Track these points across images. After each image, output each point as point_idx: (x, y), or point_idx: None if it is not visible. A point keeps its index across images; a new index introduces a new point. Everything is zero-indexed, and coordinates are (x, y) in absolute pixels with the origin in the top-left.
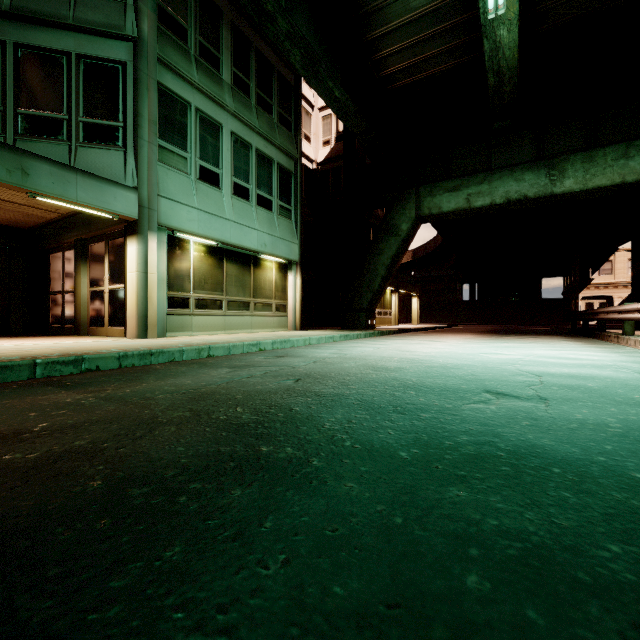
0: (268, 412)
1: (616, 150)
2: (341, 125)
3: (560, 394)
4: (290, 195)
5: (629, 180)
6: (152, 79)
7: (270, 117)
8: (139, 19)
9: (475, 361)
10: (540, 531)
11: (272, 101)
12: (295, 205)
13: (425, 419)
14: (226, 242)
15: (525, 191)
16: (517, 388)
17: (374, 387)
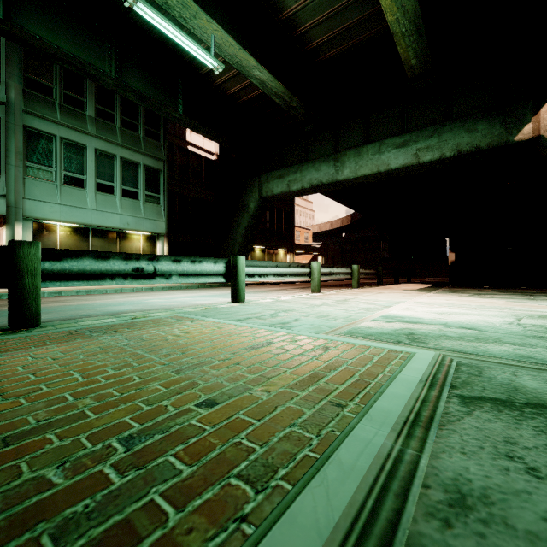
0: None
1: (374, 147)
2: None
3: None
4: (158, 186)
5: (382, 170)
6: (18, 126)
7: (136, 133)
8: (7, 90)
9: (111, 303)
10: None
11: (138, 122)
12: (163, 193)
13: None
14: (88, 224)
15: (321, 178)
16: None
17: None
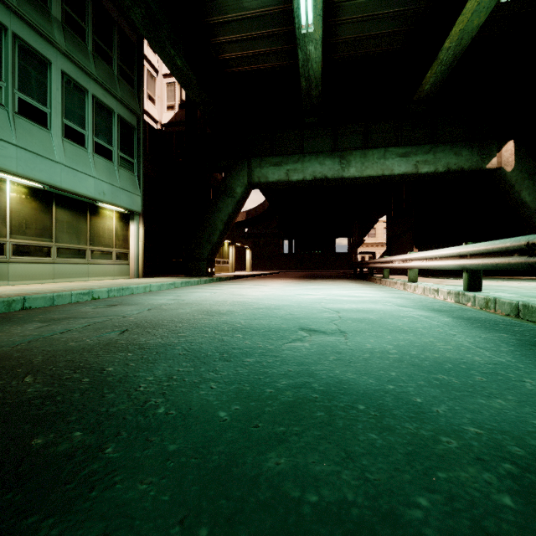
0: (69, 378)
1: (379, 152)
2: (184, 94)
3: (354, 327)
4: (132, 148)
5: (386, 174)
6: None
7: (110, 68)
8: None
9: (292, 301)
10: (358, 498)
11: (112, 53)
12: (138, 159)
13: (249, 365)
14: (55, 186)
15: (326, 172)
16: (324, 324)
17: (204, 333)
